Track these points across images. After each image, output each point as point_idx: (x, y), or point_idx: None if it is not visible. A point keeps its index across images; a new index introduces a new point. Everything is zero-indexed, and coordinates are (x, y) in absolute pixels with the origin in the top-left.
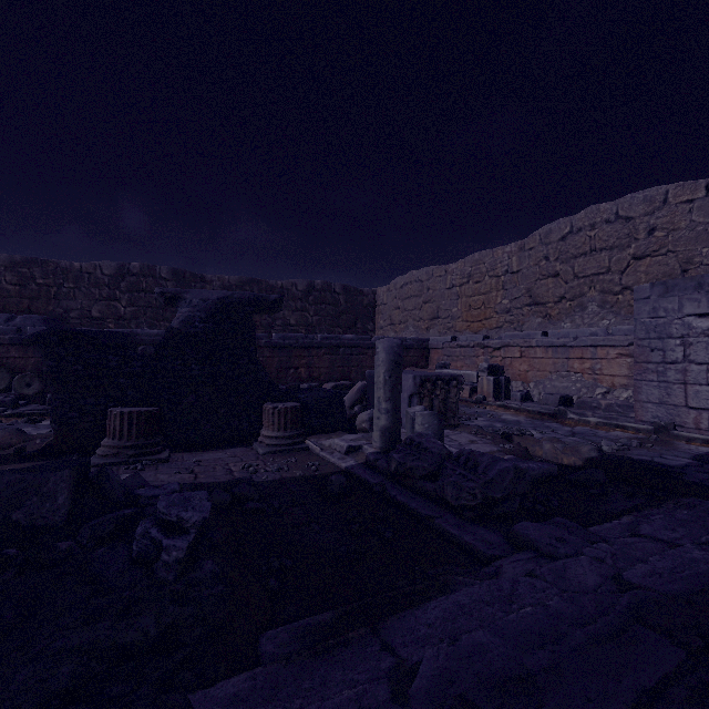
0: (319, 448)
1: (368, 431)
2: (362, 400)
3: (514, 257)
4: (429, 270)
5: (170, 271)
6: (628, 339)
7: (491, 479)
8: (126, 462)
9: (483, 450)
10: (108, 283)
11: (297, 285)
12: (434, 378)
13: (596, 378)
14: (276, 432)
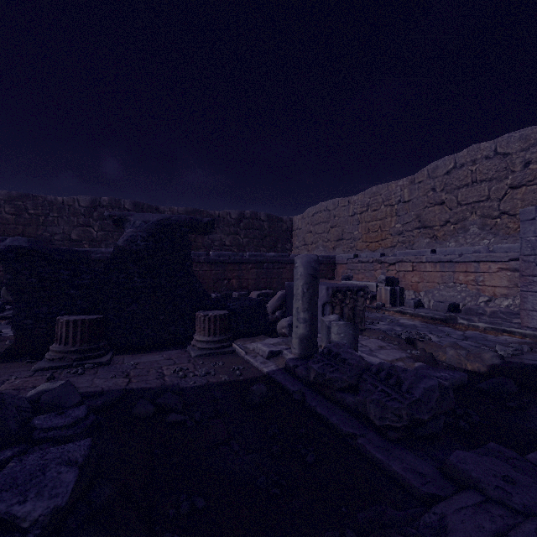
0: (244, 351)
1: (287, 336)
2: (282, 306)
3: (406, 189)
4: (335, 201)
5: (131, 204)
6: (508, 255)
7: (417, 399)
8: (70, 365)
9: (393, 356)
10: (83, 212)
11: (231, 214)
12: (344, 289)
13: (479, 288)
14: (206, 337)
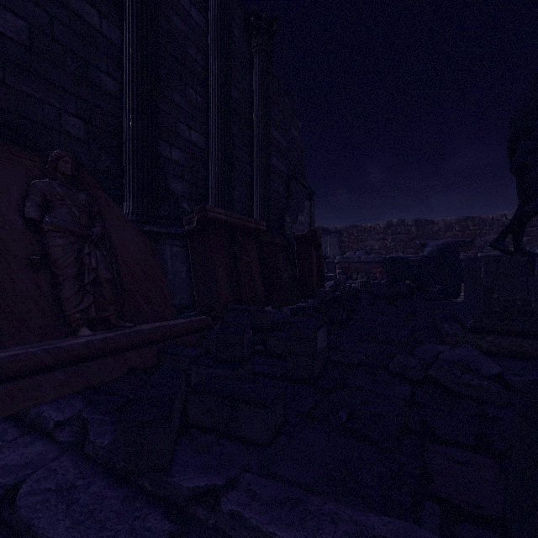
0: None
1: None
2: None
3: None
4: None
5: (412, 221)
6: None
7: None
8: None
9: None
10: (382, 231)
11: (506, 215)
12: None
13: None
14: None
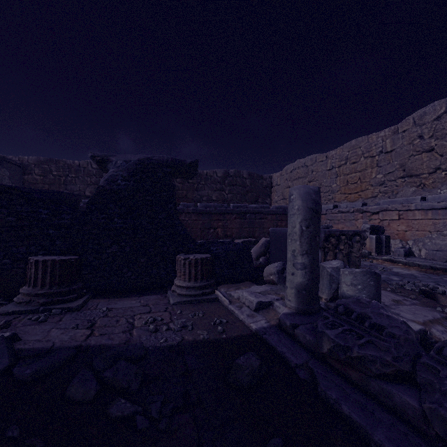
0: (227, 300)
1: (276, 283)
2: (266, 253)
3: (388, 140)
4: (313, 157)
5: None
6: None
7: None
8: (36, 310)
9: (424, 316)
10: (95, 173)
11: (217, 173)
12: (338, 233)
13: None
14: (187, 282)
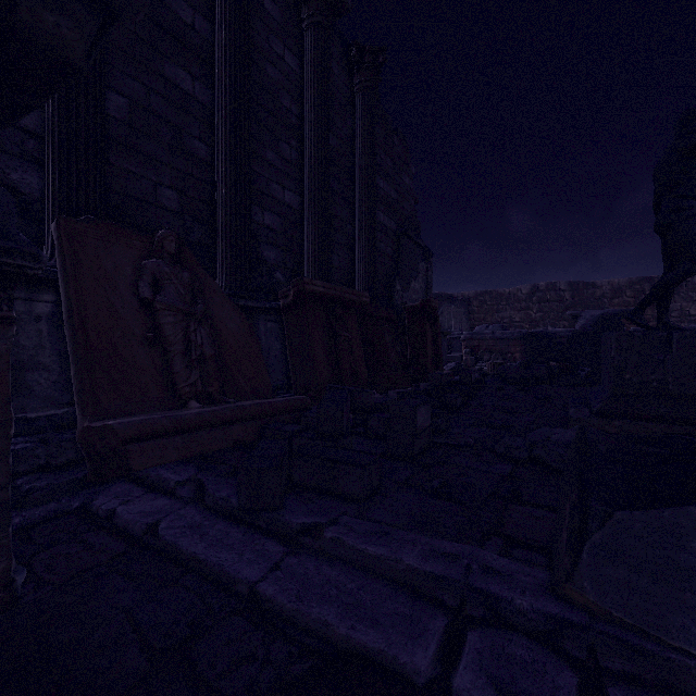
0: None
1: None
2: None
3: None
4: None
5: (566, 284)
6: None
7: None
8: None
9: None
10: (524, 299)
11: None
12: None
13: None
14: None
